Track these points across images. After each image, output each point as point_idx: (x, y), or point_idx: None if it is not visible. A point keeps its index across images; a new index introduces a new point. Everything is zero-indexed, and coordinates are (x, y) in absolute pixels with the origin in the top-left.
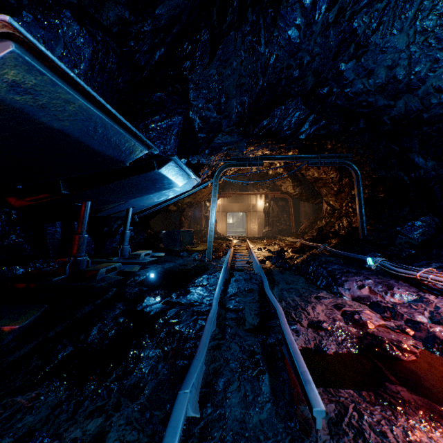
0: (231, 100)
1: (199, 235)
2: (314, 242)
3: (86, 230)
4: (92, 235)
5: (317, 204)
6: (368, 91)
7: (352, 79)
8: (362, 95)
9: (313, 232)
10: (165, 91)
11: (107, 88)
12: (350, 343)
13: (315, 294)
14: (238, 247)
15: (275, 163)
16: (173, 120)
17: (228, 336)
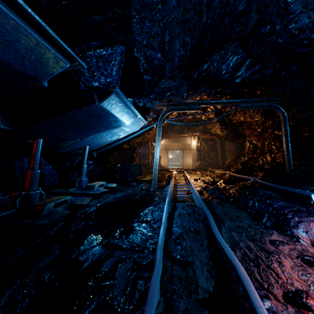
0: (174, 41)
1: (147, 167)
2: (241, 174)
3: (51, 164)
4: (56, 169)
5: (240, 143)
6: (313, 26)
7: (299, 12)
8: (305, 32)
9: (238, 166)
10: (104, 15)
11: None
12: None
13: (268, 237)
14: (178, 178)
15: (207, 110)
16: (114, 48)
17: None
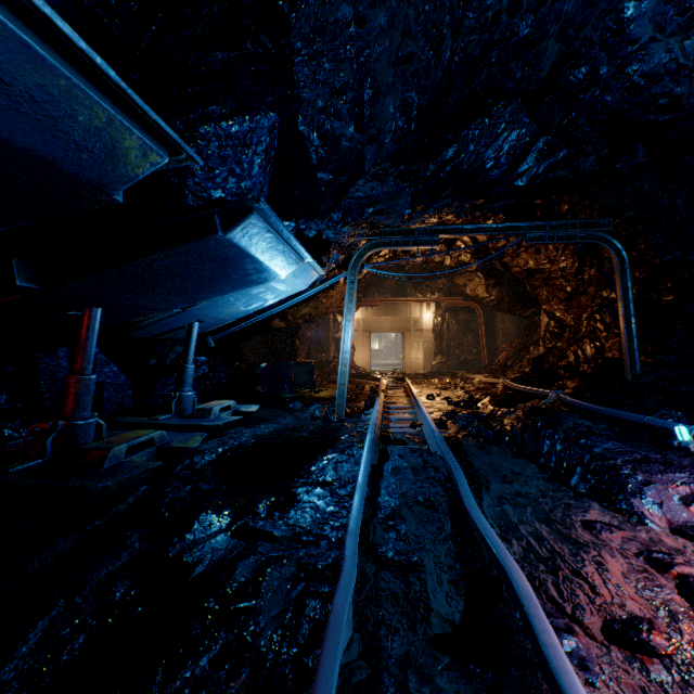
0: (384, 99)
1: (325, 370)
2: (530, 385)
3: (118, 363)
4: (128, 373)
5: (528, 317)
6: (679, 69)
7: (647, 40)
8: (663, 81)
9: (523, 367)
10: (235, 50)
11: None
12: None
13: (581, 514)
14: (392, 392)
15: (457, 245)
16: (256, 118)
17: (388, 676)
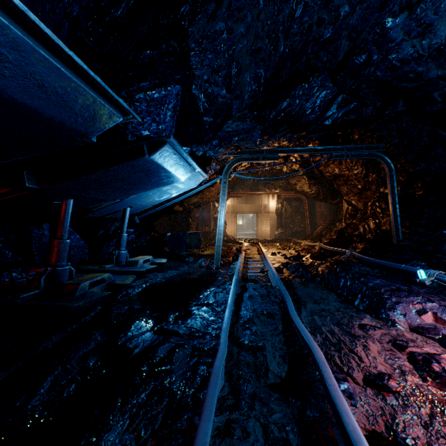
0: (244, 73)
1: (207, 238)
2: (336, 246)
3: (79, 232)
4: (86, 239)
5: (335, 204)
6: (419, 57)
7: (400, 40)
8: (410, 63)
9: (332, 235)
10: (156, 49)
11: (42, 0)
12: (445, 425)
13: (358, 321)
14: (249, 251)
15: (290, 159)
16: (168, 89)
17: (244, 402)
